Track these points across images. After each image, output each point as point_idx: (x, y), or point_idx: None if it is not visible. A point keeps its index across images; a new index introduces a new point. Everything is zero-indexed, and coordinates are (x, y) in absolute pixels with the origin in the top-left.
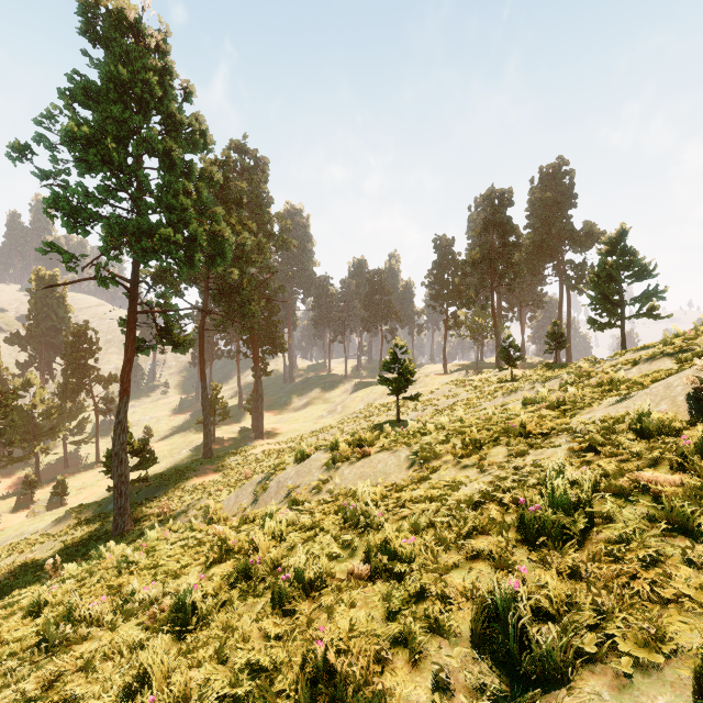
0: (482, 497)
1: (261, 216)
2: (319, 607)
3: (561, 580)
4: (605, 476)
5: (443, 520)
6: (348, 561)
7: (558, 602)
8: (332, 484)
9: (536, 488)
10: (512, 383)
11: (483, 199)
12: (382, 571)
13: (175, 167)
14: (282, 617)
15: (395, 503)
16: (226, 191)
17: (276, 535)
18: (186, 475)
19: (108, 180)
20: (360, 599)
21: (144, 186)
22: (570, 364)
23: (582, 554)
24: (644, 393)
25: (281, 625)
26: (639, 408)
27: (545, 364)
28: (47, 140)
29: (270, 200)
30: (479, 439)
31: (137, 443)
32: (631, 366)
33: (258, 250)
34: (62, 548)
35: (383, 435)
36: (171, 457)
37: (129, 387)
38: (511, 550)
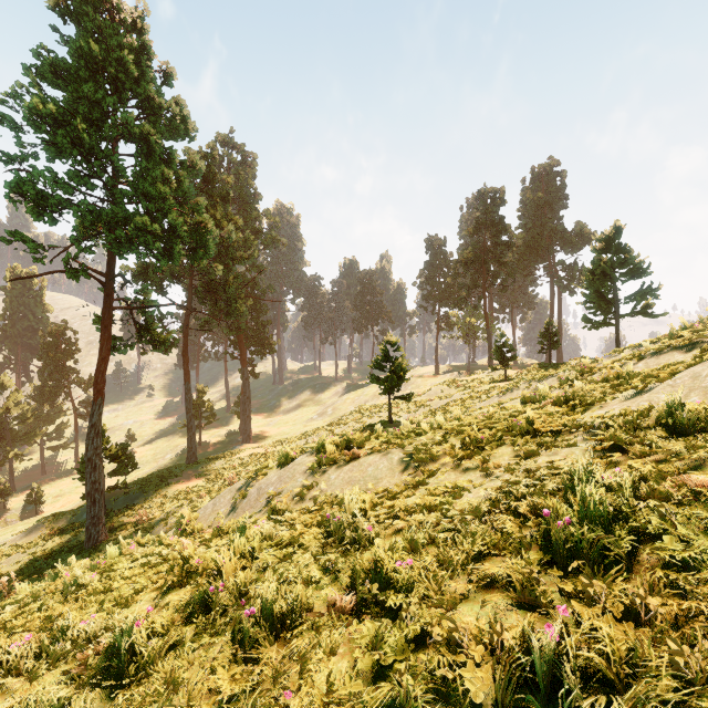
0: (492, 506)
1: (249, 213)
2: (290, 654)
3: (613, 624)
4: (642, 480)
5: (446, 535)
6: (330, 589)
7: (617, 661)
8: (317, 491)
9: (556, 495)
10: (506, 383)
11: (476, 198)
12: (372, 605)
13: (153, 154)
14: (243, 668)
15: (388, 513)
16: (212, 185)
17: (247, 553)
18: (168, 480)
19: (79, 165)
20: (343, 642)
21: (119, 172)
22: (564, 363)
23: (633, 584)
24: (667, 385)
25: (239, 682)
26: (671, 399)
27: (538, 364)
28: (11, 119)
29: (258, 196)
30: (481, 439)
31: (115, 447)
32: (636, 360)
33: (246, 248)
34: (30, 561)
35: (374, 436)
36: (155, 462)
37: (103, 387)
38: (538, 579)
